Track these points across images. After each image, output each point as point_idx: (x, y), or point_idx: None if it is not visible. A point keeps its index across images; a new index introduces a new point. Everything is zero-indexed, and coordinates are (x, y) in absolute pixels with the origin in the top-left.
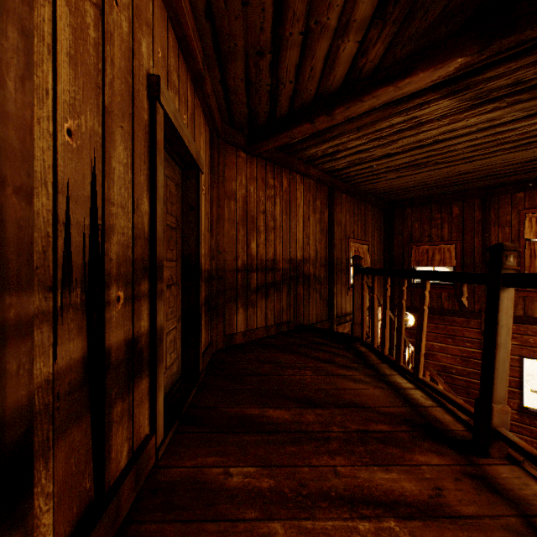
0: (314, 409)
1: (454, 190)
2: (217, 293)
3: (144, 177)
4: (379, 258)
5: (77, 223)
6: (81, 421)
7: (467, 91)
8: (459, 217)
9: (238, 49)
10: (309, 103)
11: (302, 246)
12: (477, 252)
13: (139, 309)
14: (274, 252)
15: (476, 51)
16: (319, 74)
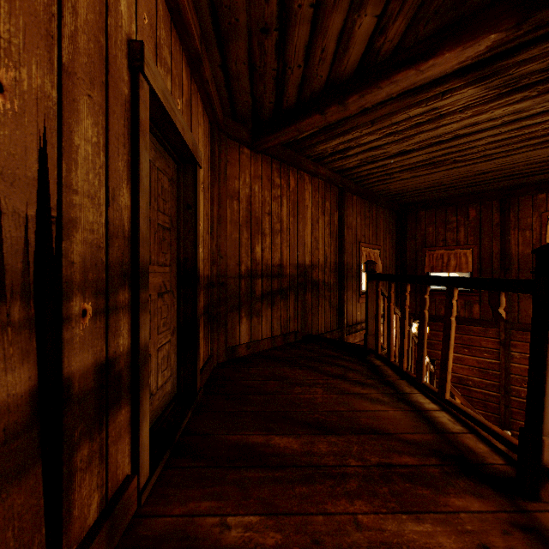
0: (326, 435)
1: (471, 191)
2: (218, 301)
3: (124, 163)
4: (391, 263)
5: (14, 212)
6: (26, 477)
7: (495, 77)
8: (476, 220)
9: (240, 26)
10: (319, 92)
11: (310, 250)
12: (496, 257)
13: (116, 323)
14: (281, 257)
15: (512, 25)
16: (331, 56)
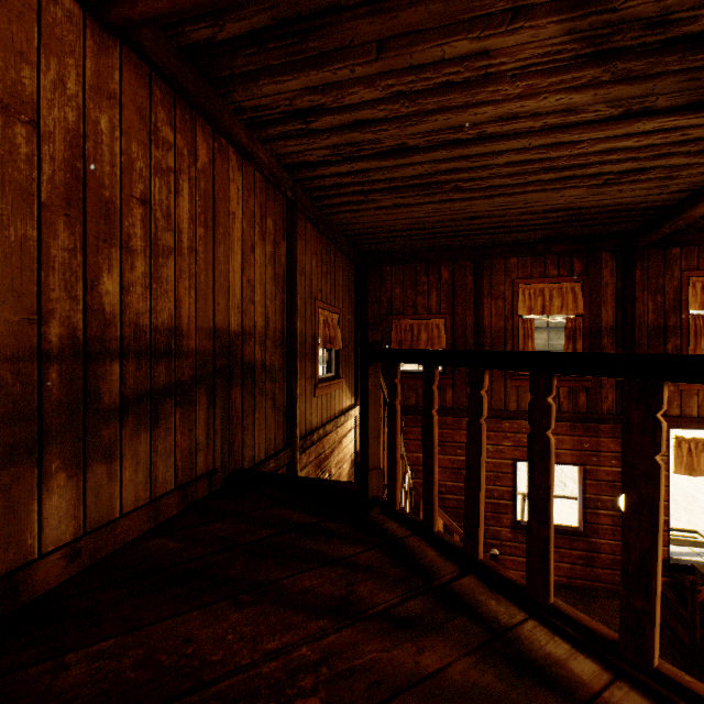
0: None
1: (448, 244)
2: None
3: None
4: (351, 335)
5: None
6: None
7: (596, 6)
8: (449, 283)
9: None
10: None
11: (240, 303)
12: (470, 330)
13: None
14: (175, 311)
15: None
16: None
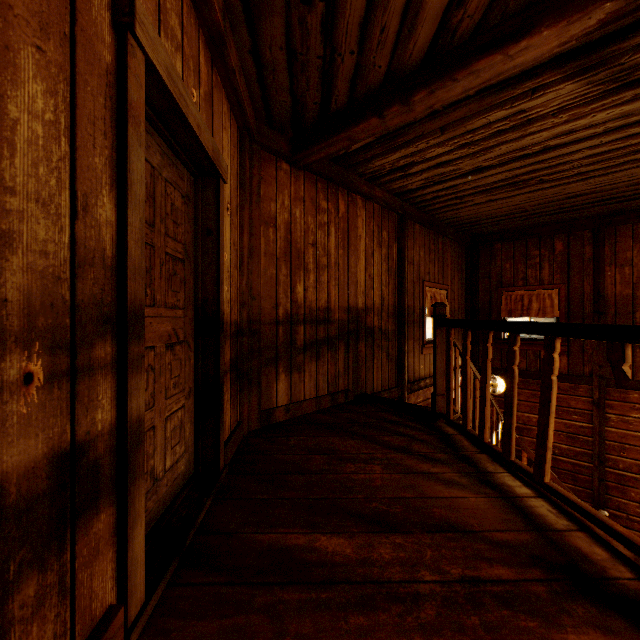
0: (389, 534)
1: (558, 219)
2: (250, 353)
3: (104, 160)
4: (460, 306)
5: None
6: None
7: (602, 67)
8: (563, 254)
9: None
10: (376, 88)
11: (364, 290)
12: (588, 298)
13: (91, 391)
14: (328, 299)
15: None
16: (393, 38)
